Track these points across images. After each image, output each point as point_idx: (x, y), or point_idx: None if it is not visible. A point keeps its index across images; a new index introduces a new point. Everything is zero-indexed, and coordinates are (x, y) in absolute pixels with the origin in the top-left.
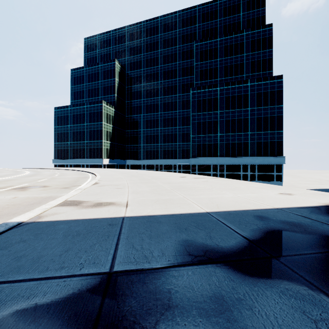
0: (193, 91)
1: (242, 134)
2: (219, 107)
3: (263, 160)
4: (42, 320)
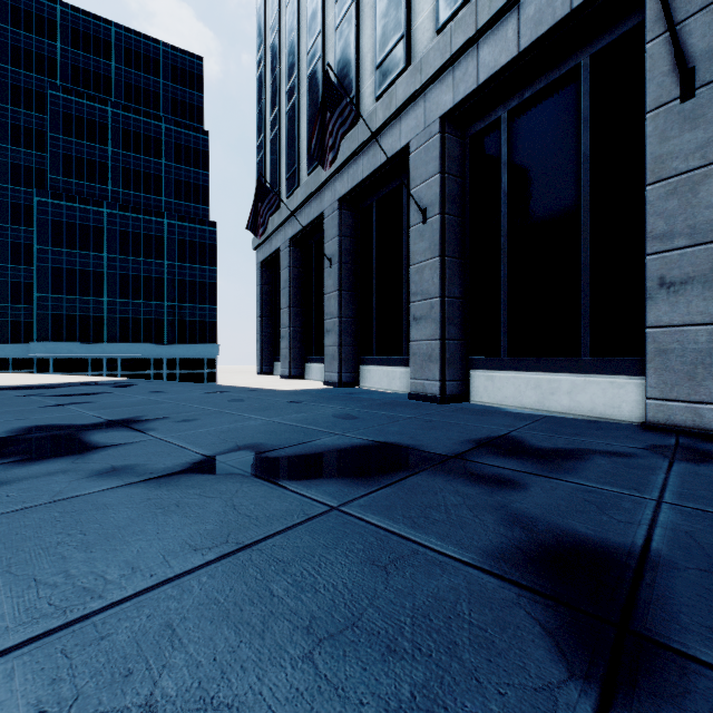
0: (42, 197)
1: (153, 305)
2: (108, 247)
3: (189, 349)
4: None
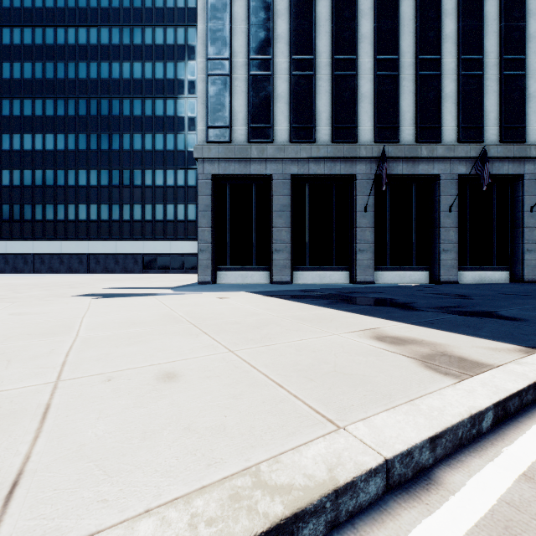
0: None
1: None
2: None
3: None
4: (494, 317)
